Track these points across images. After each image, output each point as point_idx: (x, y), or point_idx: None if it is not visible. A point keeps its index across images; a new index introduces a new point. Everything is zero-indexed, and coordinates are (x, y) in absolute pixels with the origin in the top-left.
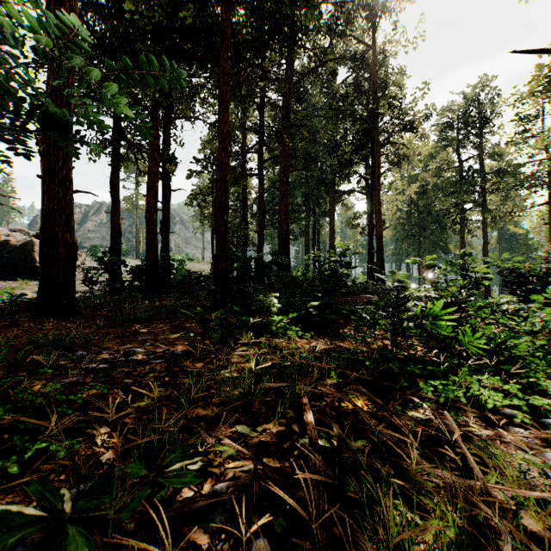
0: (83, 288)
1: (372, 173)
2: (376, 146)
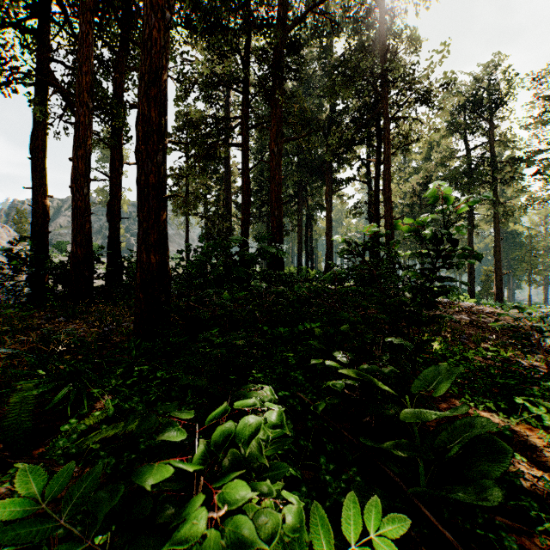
0: None
1: (377, 155)
2: (385, 120)
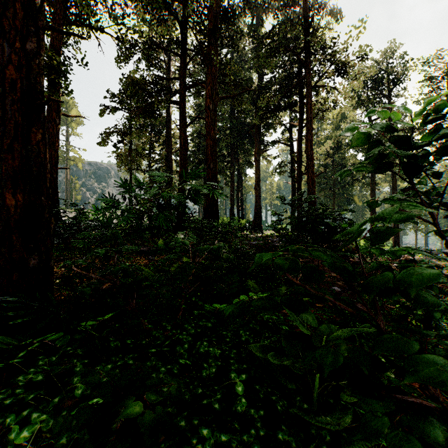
0: None
1: (300, 120)
2: (308, 88)
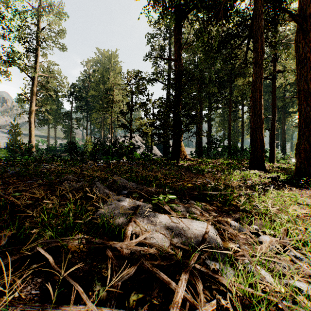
0: None
1: None
2: None
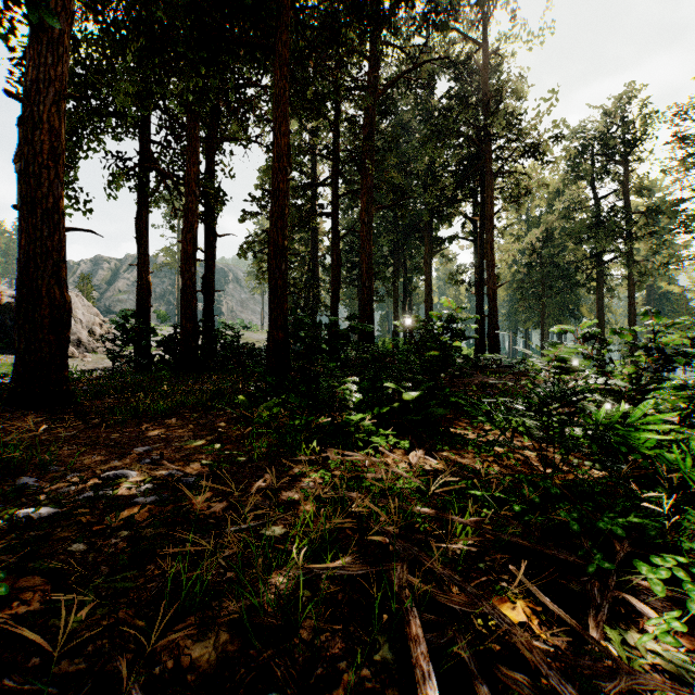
0: (104, 365)
1: (482, 213)
2: (488, 177)
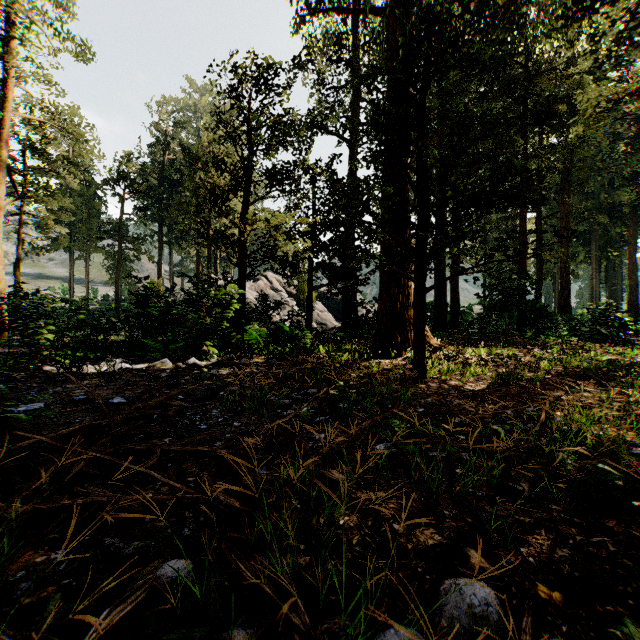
0: None
1: None
2: None
